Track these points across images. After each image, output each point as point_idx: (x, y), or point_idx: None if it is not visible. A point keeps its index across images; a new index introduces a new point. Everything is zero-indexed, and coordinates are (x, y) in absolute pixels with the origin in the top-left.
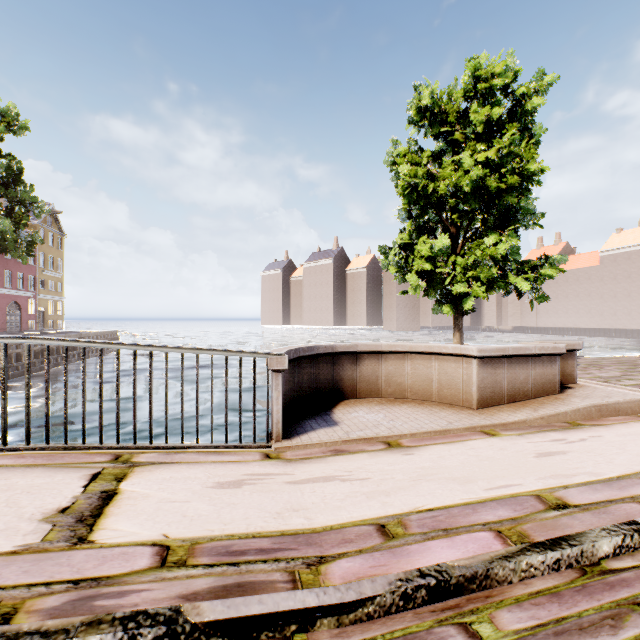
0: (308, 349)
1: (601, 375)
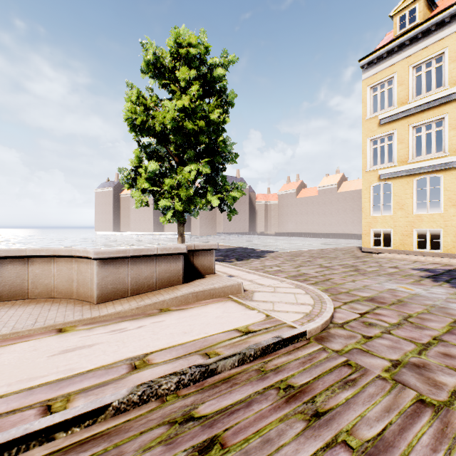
0: None
1: (267, 264)
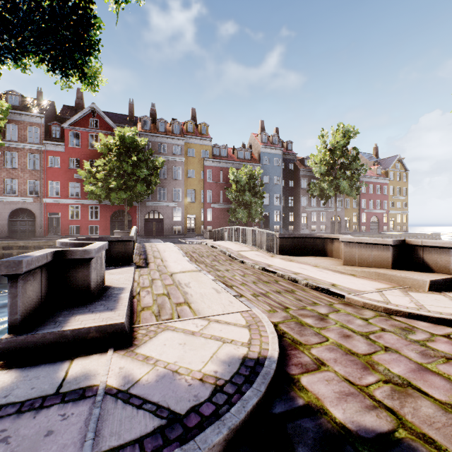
0: (308, 235)
1: None
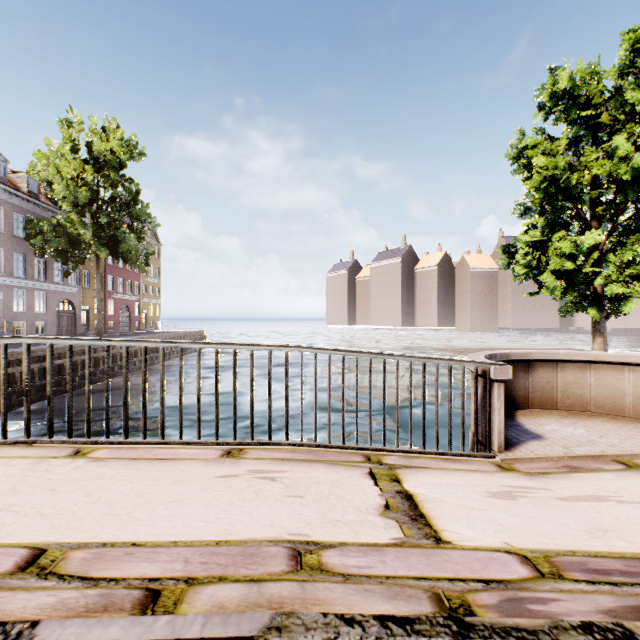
0: (488, 357)
1: None
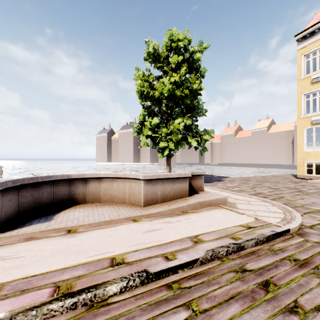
0: (46, 177)
1: (229, 185)
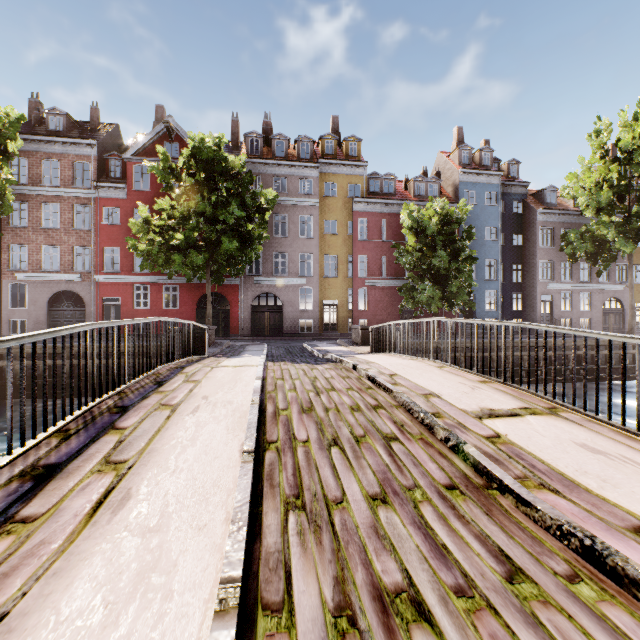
0: None
1: None
